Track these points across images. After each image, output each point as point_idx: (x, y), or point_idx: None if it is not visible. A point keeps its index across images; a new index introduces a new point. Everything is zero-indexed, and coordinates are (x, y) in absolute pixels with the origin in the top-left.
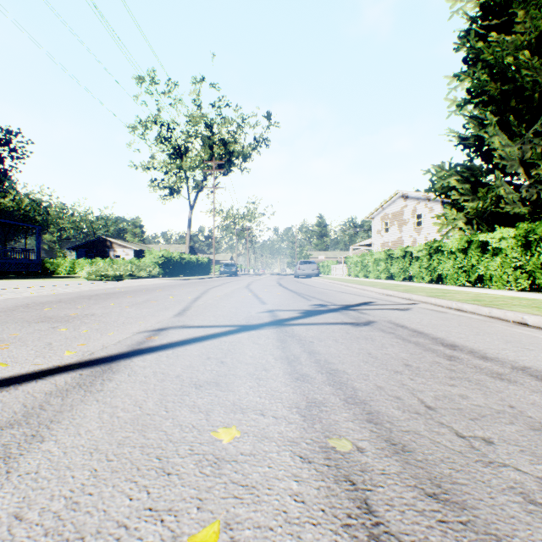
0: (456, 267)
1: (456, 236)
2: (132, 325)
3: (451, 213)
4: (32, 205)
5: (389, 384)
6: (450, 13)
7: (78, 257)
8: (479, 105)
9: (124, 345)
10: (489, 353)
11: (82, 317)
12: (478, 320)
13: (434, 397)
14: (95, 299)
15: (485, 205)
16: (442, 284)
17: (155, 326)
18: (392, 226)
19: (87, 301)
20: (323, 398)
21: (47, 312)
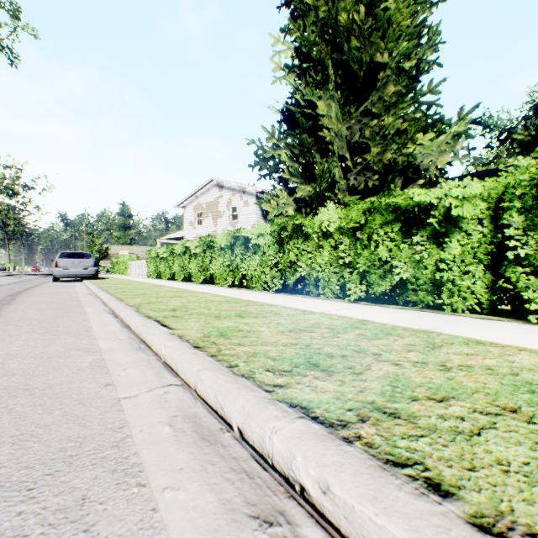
0: (338, 263)
1: (333, 206)
2: None
3: (283, 196)
4: None
5: None
6: None
7: None
8: (303, 81)
9: None
10: None
11: None
12: None
13: None
14: None
15: (323, 186)
16: (297, 292)
17: None
18: (207, 218)
19: None
20: None
21: None
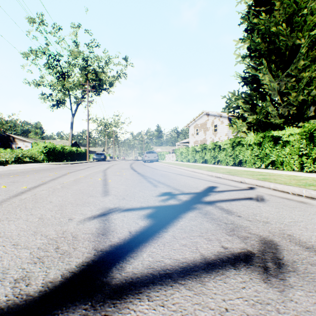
0: (253, 155)
1: (252, 134)
2: None
3: (239, 122)
4: None
5: None
6: (236, 2)
7: None
8: (253, 59)
9: None
10: None
11: None
12: None
13: None
14: None
15: (260, 117)
16: (240, 166)
17: None
18: (200, 131)
19: None
20: None
21: None
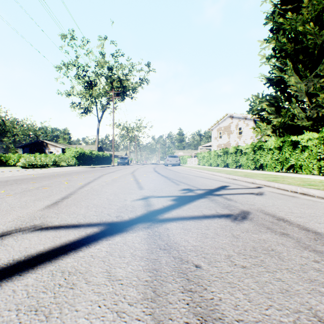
0: (274, 159)
1: (273, 138)
2: None
3: (263, 125)
4: None
5: None
6: (261, 1)
7: (24, 152)
8: (279, 59)
9: None
10: None
11: None
12: None
13: None
14: None
15: (285, 120)
16: (262, 170)
17: (0, 228)
18: (224, 134)
19: None
20: None
21: None
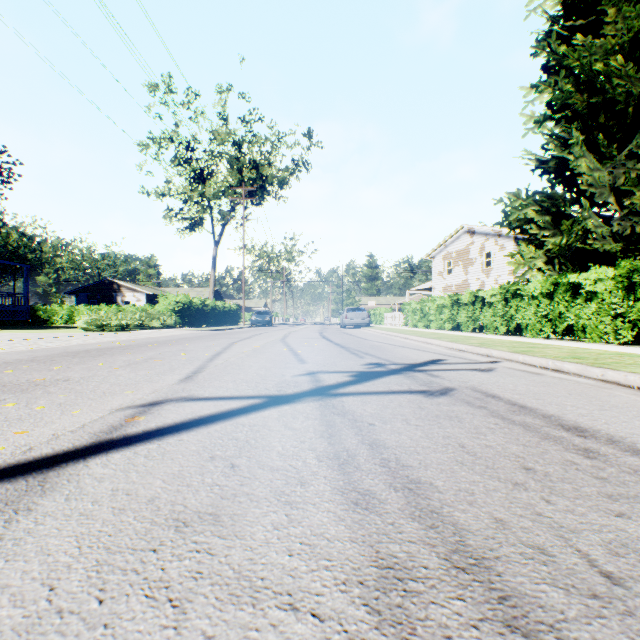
0: (539, 315)
1: (539, 277)
2: (114, 397)
3: (529, 251)
4: (22, 240)
5: (515, 513)
6: (526, 11)
7: (78, 303)
8: (561, 122)
9: (87, 434)
10: (639, 443)
11: (50, 383)
12: (589, 386)
13: (607, 547)
14: (81, 357)
15: (570, 241)
16: (520, 335)
17: (147, 398)
18: (456, 267)
19: (69, 360)
20: (406, 554)
21: (5, 375)
